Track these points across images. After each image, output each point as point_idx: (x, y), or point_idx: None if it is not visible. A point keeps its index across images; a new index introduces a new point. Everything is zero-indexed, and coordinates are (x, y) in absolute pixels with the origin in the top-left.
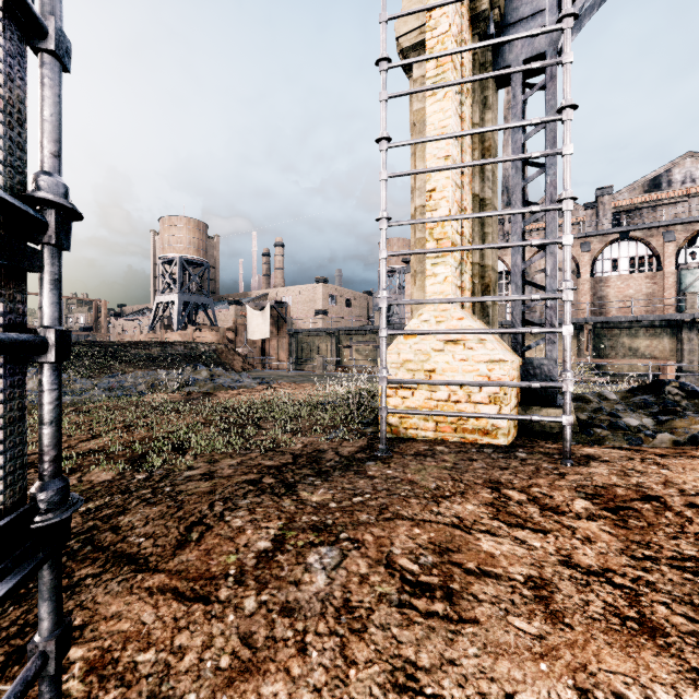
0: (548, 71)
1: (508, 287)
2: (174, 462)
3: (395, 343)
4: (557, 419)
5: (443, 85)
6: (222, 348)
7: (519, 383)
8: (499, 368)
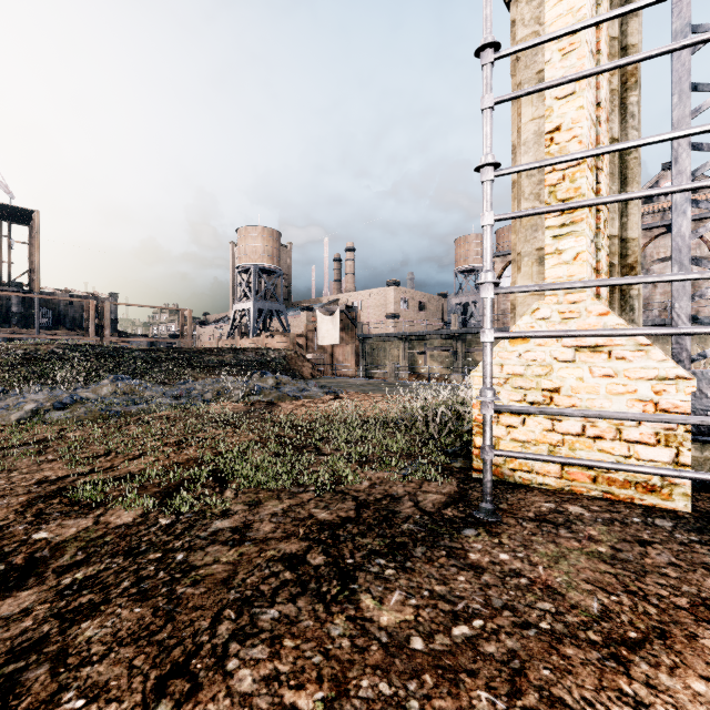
0: None
1: None
2: (208, 501)
3: (497, 350)
4: None
5: None
6: (291, 355)
7: None
8: (676, 390)
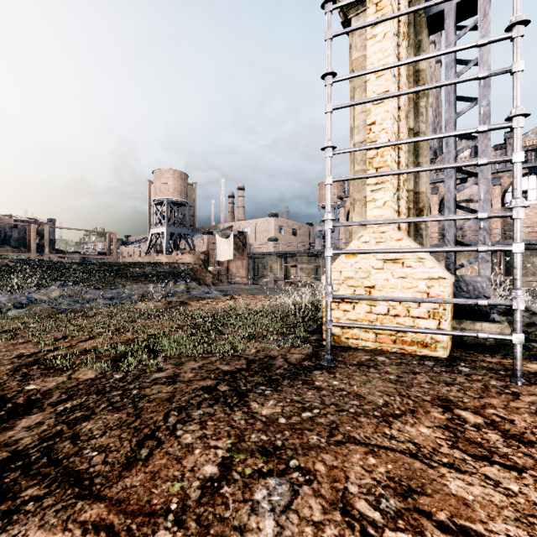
0: (481, 10)
1: None
2: (147, 363)
3: (337, 262)
4: (506, 337)
5: (386, 18)
6: (197, 267)
7: (464, 301)
8: (438, 285)
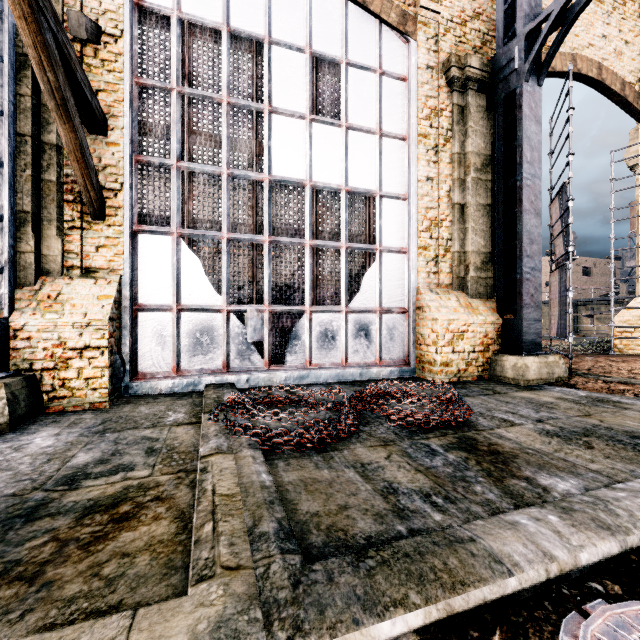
0: None
1: None
2: None
3: (621, 312)
4: None
5: None
6: None
7: None
8: None
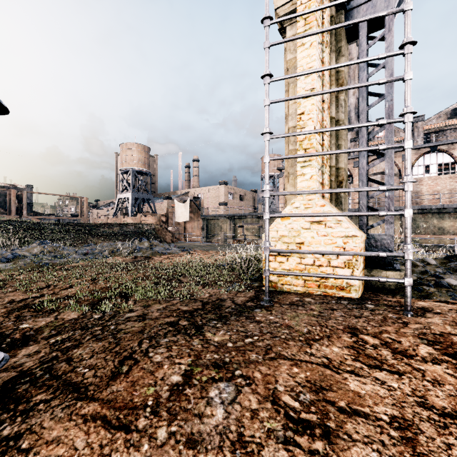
0: (387, 26)
1: (349, 186)
2: (120, 306)
3: (275, 223)
4: (400, 281)
5: (311, 34)
6: (158, 228)
7: (369, 253)
8: (352, 241)
